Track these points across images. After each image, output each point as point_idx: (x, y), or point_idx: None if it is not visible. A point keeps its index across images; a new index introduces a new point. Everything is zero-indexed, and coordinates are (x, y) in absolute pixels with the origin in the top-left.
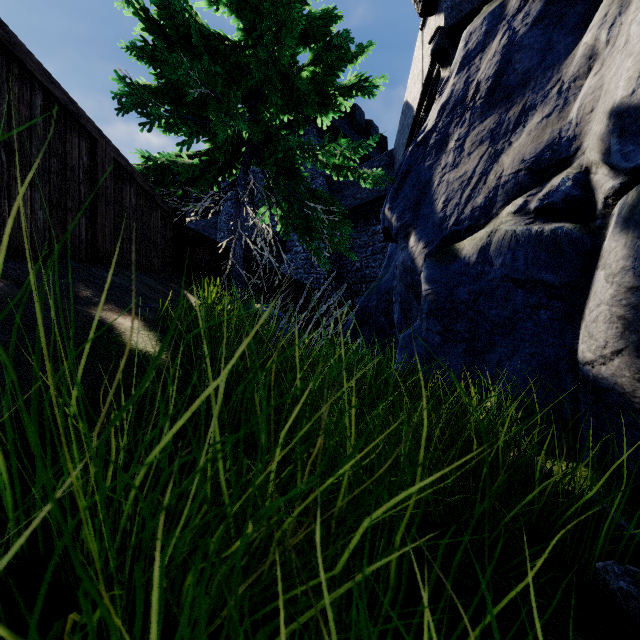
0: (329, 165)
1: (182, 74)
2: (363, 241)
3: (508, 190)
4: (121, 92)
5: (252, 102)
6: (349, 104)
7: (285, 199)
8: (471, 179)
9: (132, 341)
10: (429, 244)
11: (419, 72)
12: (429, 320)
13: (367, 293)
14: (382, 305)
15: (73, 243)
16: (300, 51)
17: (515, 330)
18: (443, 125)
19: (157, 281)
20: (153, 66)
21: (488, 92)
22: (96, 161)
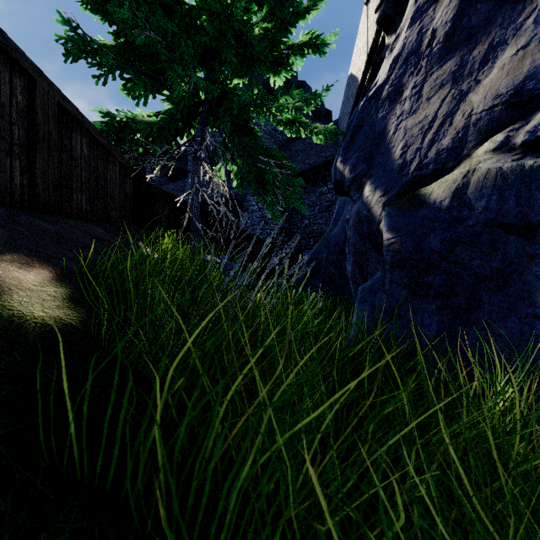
0: (282, 121)
1: (127, 11)
2: (311, 201)
3: (481, 128)
4: (68, 37)
5: (209, 63)
6: (301, 64)
7: (240, 155)
8: (433, 122)
9: (16, 302)
10: (388, 192)
11: (364, 44)
12: (393, 272)
13: (317, 245)
14: (332, 256)
15: (2, 187)
16: (254, 6)
17: (508, 284)
18: (396, 76)
19: (108, 232)
20: (109, 21)
21: (446, 36)
22: (35, 102)
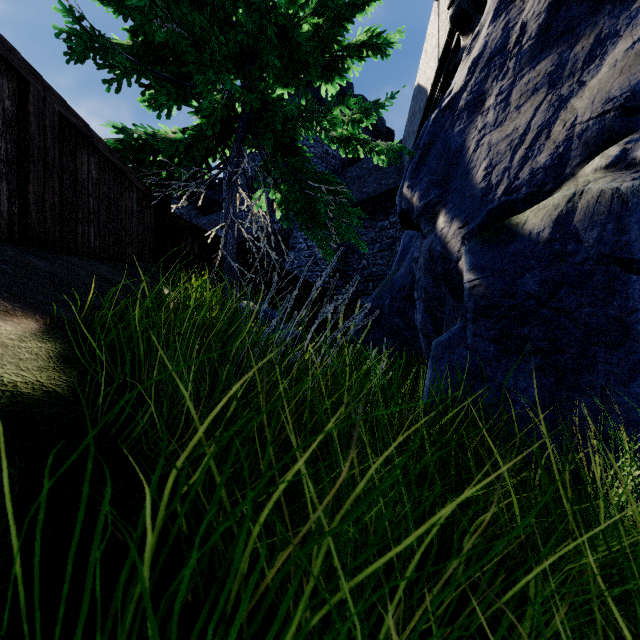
0: (336, 138)
1: None
2: (370, 237)
3: (589, 140)
4: (72, 30)
5: (247, 69)
6: (359, 69)
7: (284, 180)
8: (525, 135)
9: None
10: (468, 222)
11: (434, 48)
12: (477, 322)
13: (378, 290)
14: (396, 303)
15: None
16: None
17: (631, 338)
18: (476, 82)
19: (122, 272)
20: (124, 15)
21: (540, 30)
22: (28, 110)
